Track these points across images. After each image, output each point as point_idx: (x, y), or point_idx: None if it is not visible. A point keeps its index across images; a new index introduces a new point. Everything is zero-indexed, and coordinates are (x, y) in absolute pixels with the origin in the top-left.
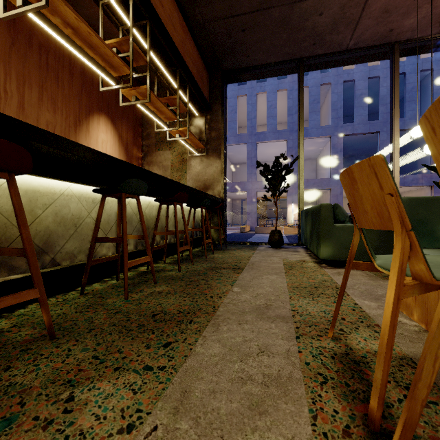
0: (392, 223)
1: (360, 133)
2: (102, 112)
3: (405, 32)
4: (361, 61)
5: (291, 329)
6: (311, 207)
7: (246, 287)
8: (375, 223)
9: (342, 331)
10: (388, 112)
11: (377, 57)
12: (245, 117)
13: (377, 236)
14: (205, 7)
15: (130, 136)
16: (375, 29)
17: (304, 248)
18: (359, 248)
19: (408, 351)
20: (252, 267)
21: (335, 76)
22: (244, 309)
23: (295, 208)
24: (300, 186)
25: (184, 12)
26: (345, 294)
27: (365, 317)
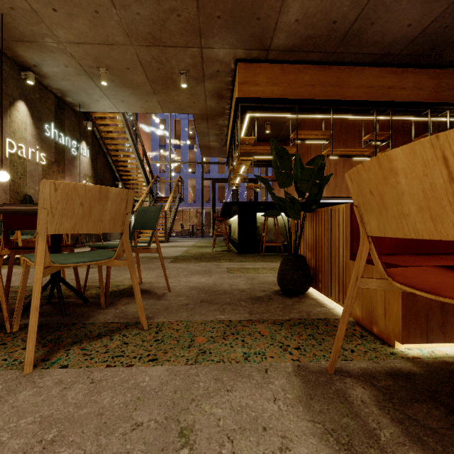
0: None
1: None
2: None
3: None
4: None
5: None
6: None
7: None
8: None
9: None
10: None
11: None
12: None
13: None
14: (452, 52)
15: None
16: None
17: None
18: None
19: None
20: None
21: None
22: None
23: None
24: None
25: (434, 65)
26: None
27: None
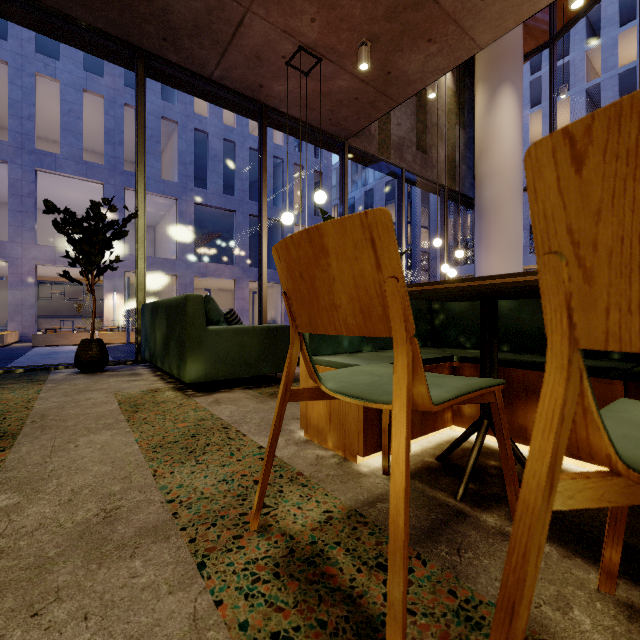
0: (386, 325)
1: (215, 206)
2: None
3: (274, 98)
4: (227, 106)
5: (183, 552)
6: (166, 300)
7: (36, 482)
8: (352, 326)
9: (265, 508)
10: (244, 190)
11: (245, 112)
12: (5, 108)
13: (260, 342)
14: None
15: None
16: (246, 72)
17: (148, 367)
18: (240, 360)
19: (348, 500)
20: (44, 424)
21: (184, 116)
22: (41, 553)
23: (119, 301)
24: (139, 263)
25: None
26: (240, 435)
27: (282, 467)
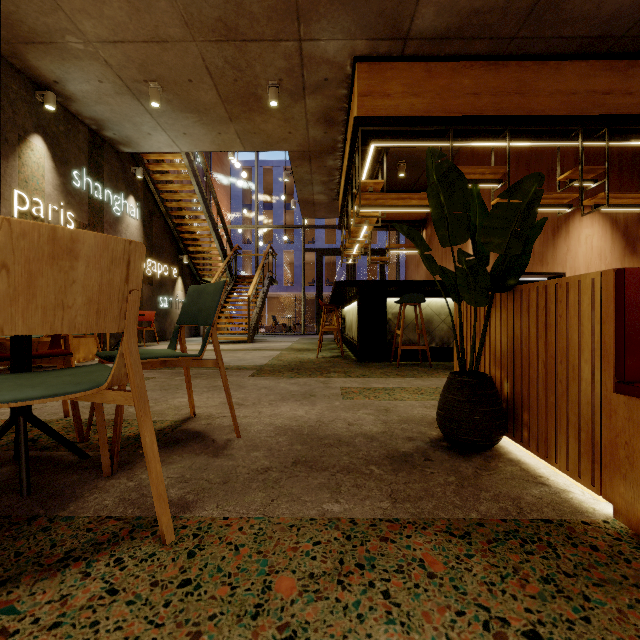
0: None
1: None
2: (585, 207)
3: None
4: None
5: None
6: None
7: None
8: None
9: None
10: None
11: None
12: None
13: None
14: None
15: (633, 214)
16: None
17: None
18: None
19: None
20: None
21: None
22: None
23: None
24: None
25: None
26: None
27: None
